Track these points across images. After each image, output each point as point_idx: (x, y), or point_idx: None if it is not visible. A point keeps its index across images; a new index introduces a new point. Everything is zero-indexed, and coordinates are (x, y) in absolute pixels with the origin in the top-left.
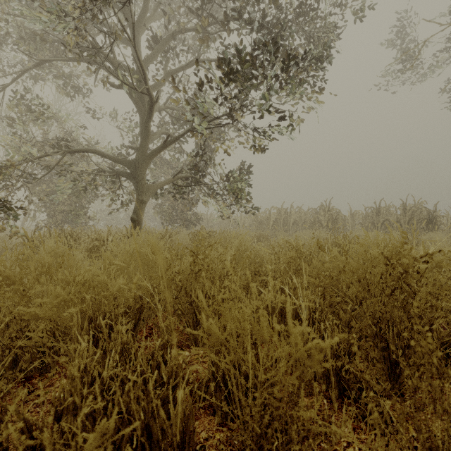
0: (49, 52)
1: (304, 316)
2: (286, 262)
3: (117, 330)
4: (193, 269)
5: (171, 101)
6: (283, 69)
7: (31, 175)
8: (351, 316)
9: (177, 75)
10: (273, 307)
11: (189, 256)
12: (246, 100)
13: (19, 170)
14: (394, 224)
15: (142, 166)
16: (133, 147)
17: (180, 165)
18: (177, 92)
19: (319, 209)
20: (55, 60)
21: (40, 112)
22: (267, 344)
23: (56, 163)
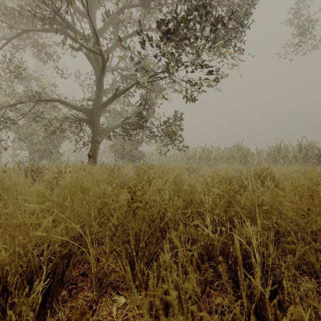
0: (26, 26)
1: (257, 267)
2: (220, 194)
3: (34, 287)
4: (130, 206)
5: (118, 57)
6: (211, 29)
7: (10, 120)
8: (319, 271)
9: (125, 43)
10: (212, 244)
11: (127, 192)
12: (181, 55)
13: (0, 116)
14: (291, 159)
15: (97, 113)
16: (91, 99)
17: (128, 114)
18: (123, 49)
19: (233, 148)
20: (28, 30)
21: (18, 71)
22: (208, 285)
23: (29, 111)
